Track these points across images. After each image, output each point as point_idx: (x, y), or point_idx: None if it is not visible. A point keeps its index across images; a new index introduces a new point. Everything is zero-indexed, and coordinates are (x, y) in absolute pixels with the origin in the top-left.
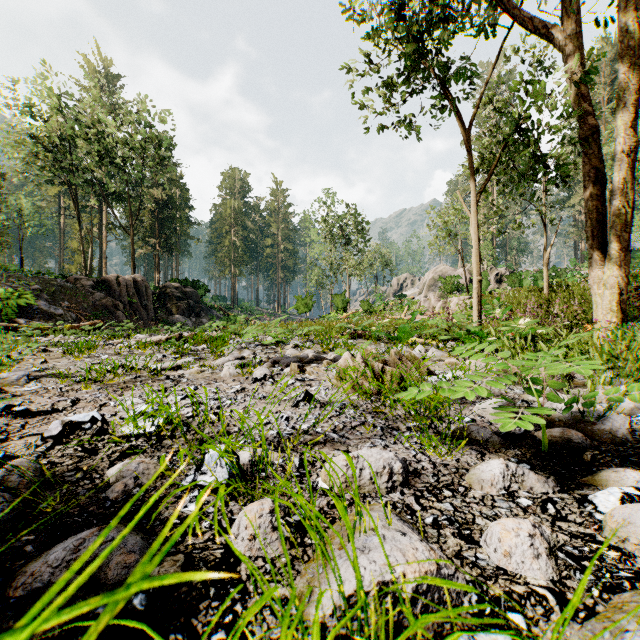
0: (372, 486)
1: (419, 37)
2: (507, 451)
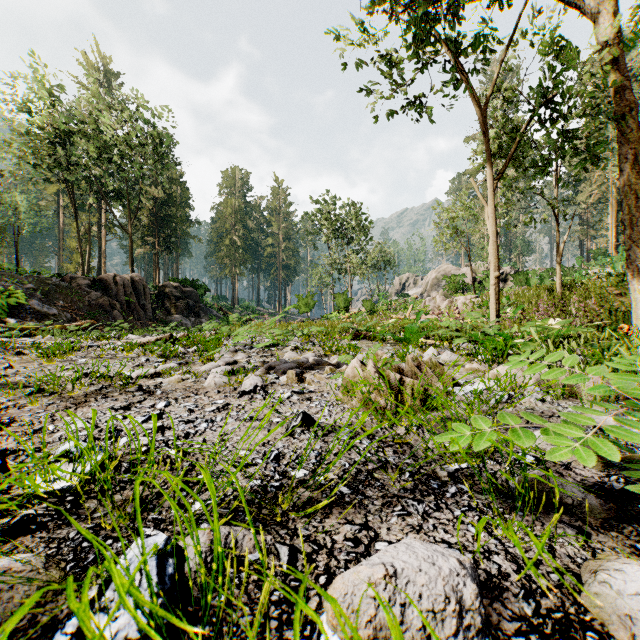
0: None
1: None
2: (621, 527)
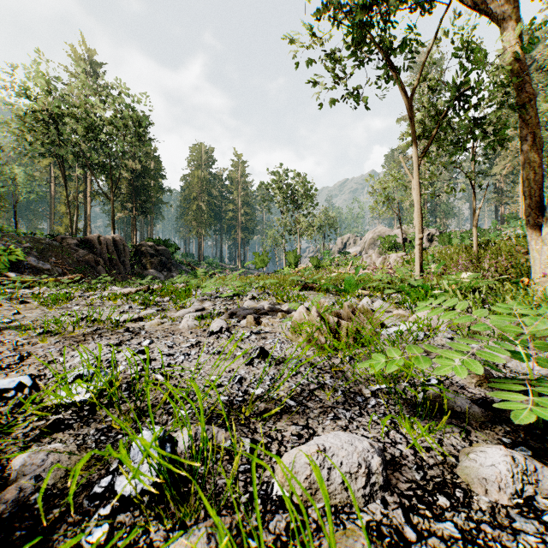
0: (345, 494)
1: (368, 9)
2: (494, 427)
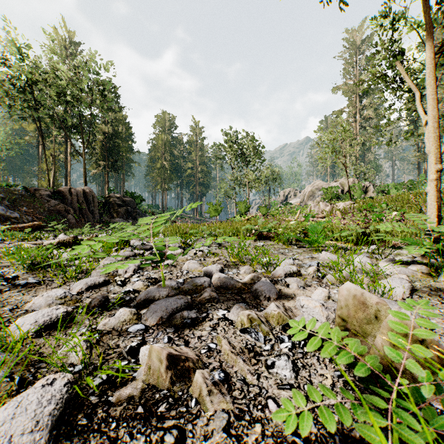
0: None
1: None
2: None
